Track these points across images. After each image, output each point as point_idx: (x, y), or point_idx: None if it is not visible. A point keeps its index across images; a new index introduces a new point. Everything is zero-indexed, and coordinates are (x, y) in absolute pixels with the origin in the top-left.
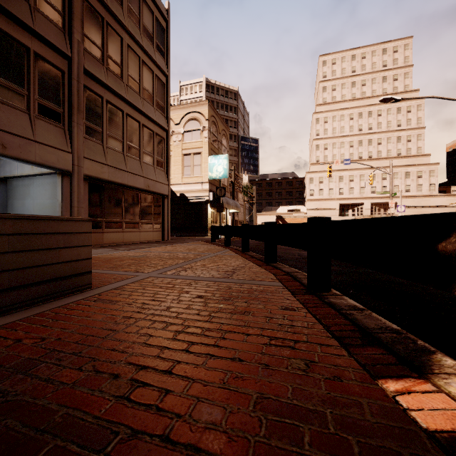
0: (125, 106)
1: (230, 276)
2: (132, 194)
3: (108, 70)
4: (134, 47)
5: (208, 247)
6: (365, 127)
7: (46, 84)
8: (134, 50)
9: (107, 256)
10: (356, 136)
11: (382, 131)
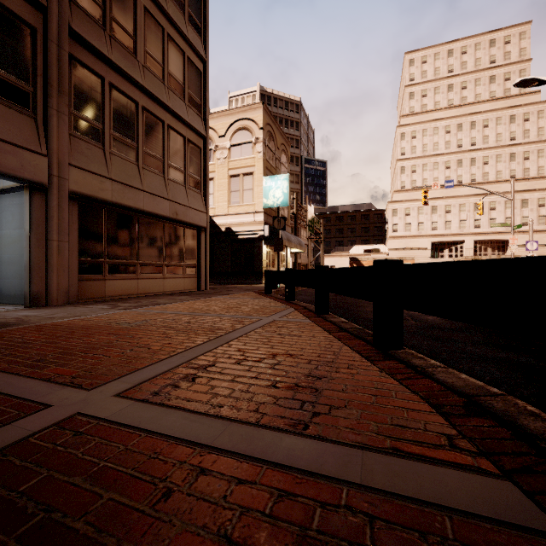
0: (140, 96)
1: (310, 420)
2: (153, 224)
3: (113, 40)
4: (154, 12)
5: (259, 303)
6: (467, 142)
7: (2, 44)
8: (154, 18)
9: (76, 324)
10: (454, 154)
11: (489, 147)
